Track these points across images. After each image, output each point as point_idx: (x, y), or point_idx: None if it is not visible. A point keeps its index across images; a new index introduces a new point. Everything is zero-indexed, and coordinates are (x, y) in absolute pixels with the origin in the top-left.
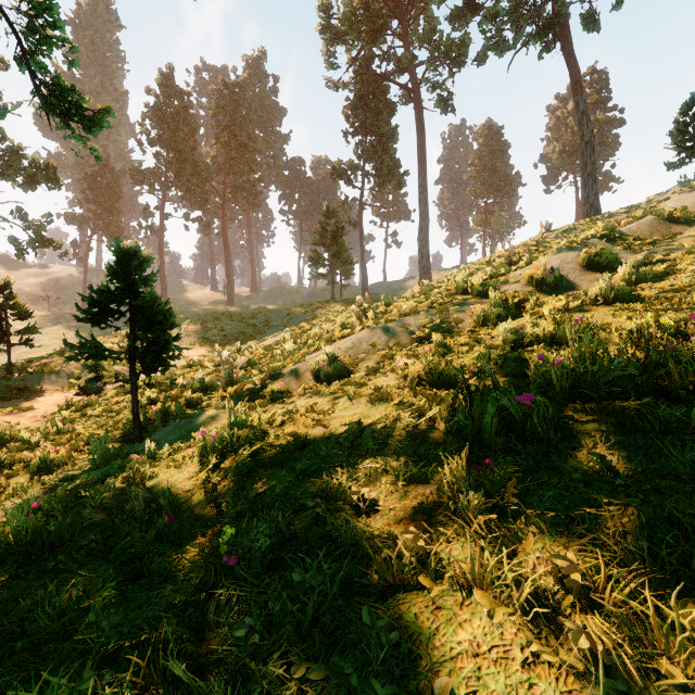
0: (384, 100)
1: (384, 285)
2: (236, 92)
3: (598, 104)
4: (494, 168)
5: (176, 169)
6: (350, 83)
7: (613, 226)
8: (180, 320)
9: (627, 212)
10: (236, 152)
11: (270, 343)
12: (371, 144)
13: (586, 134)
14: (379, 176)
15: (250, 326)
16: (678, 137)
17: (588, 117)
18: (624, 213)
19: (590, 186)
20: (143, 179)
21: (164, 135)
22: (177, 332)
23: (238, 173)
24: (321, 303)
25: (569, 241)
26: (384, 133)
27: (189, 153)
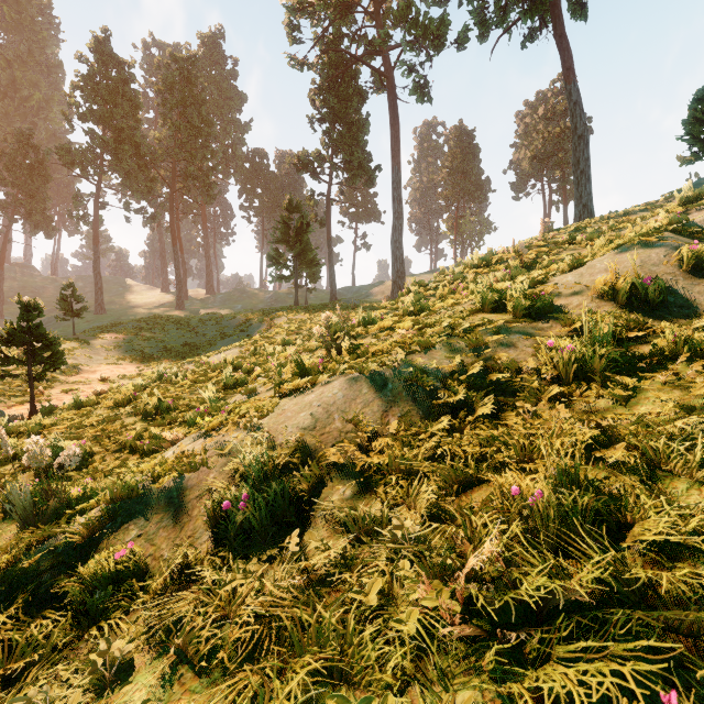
0: (355, 85)
1: (354, 289)
2: (186, 68)
3: (568, 112)
4: (466, 172)
5: (113, 150)
6: (316, 63)
7: (685, 216)
8: (114, 327)
9: (643, 210)
10: (186, 136)
11: (209, 365)
12: (340, 133)
13: (580, 126)
14: (348, 170)
15: (197, 335)
16: (693, 127)
17: (581, 108)
18: (641, 211)
19: (583, 185)
20: (74, 161)
21: (98, 109)
22: (103, 343)
23: (189, 160)
24: (283, 309)
25: (639, 233)
26: (355, 121)
27: (129, 133)
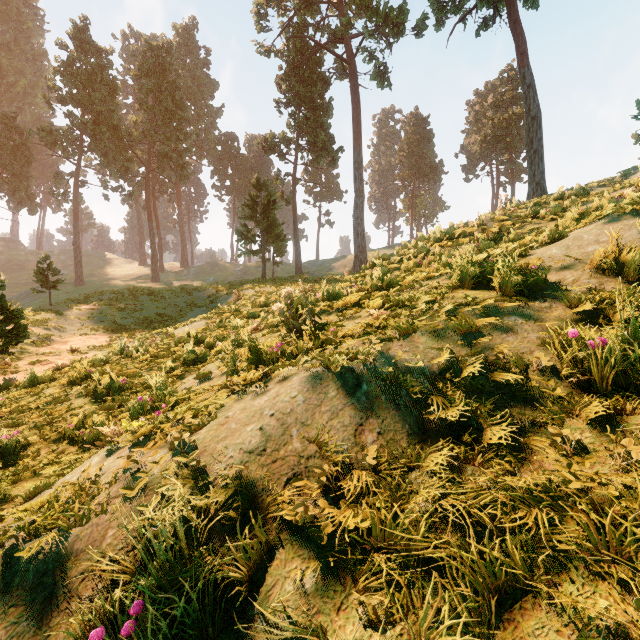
0: (319, 72)
1: (318, 263)
2: (161, 56)
3: (515, 100)
4: (421, 155)
5: (91, 132)
6: (282, 50)
7: None
8: (91, 298)
9: (601, 186)
10: (161, 119)
11: (174, 338)
12: (305, 116)
13: (533, 108)
14: (313, 151)
15: (169, 306)
16: None
17: (534, 91)
18: (599, 187)
19: (536, 164)
20: (55, 142)
21: (78, 93)
22: (77, 314)
23: (164, 141)
24: (251, 282)
25: (628, 202)
26: (319, 105)
27: (107, 116)
